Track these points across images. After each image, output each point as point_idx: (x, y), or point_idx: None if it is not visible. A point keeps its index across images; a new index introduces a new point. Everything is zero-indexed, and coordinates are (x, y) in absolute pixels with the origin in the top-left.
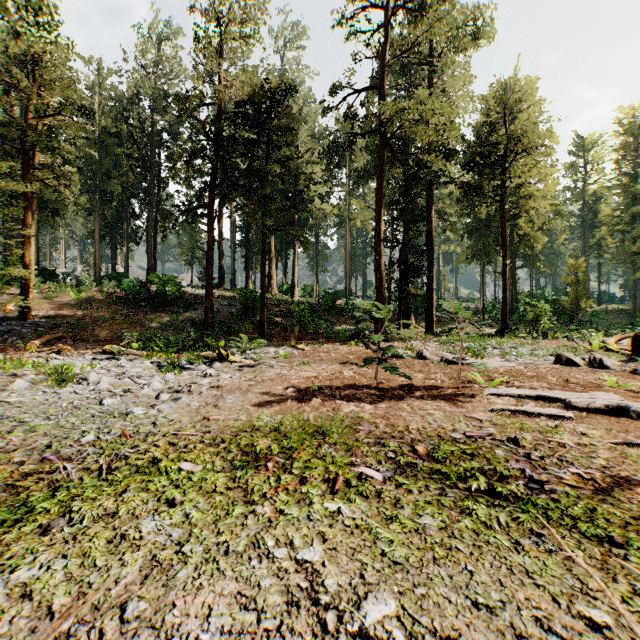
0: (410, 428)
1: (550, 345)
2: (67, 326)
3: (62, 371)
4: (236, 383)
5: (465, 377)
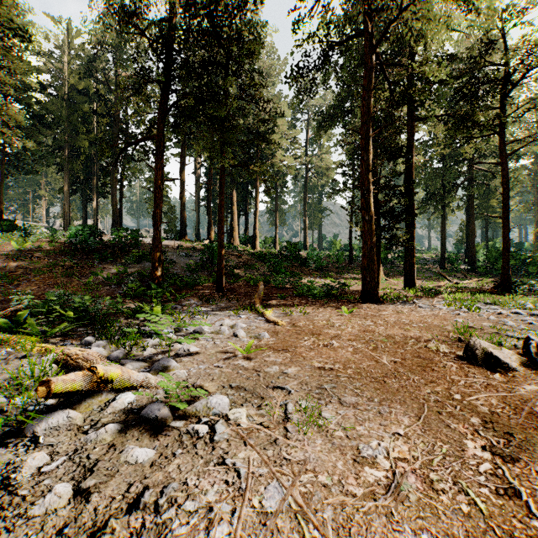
0: None
1: None
2: None
3: None
4: None
5: None
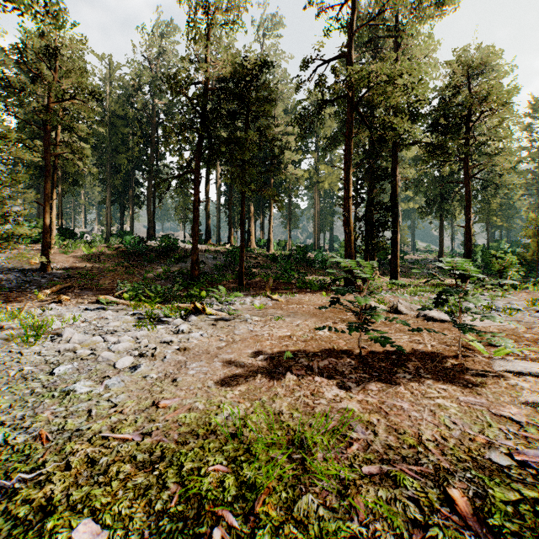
0: (424, 439)
1: (522, 297)
2: (78, 276)
3: (40, 326)
4: (205, 343)
5: (456, 340)
